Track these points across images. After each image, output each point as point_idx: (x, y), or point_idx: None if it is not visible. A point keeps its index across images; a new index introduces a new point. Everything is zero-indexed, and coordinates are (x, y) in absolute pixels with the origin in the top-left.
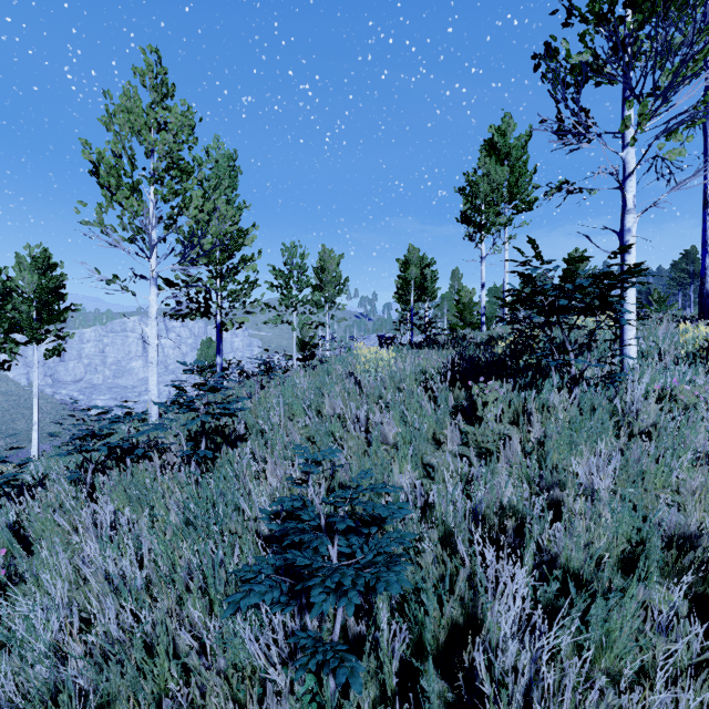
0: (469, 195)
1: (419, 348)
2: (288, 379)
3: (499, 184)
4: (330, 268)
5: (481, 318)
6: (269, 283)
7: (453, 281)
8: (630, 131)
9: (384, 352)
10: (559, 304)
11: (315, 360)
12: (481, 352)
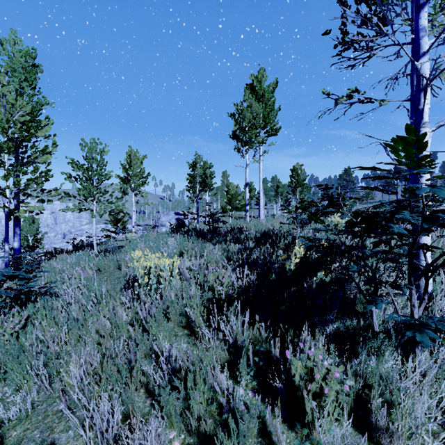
0: (238, 119)
1: (203, 237)
2: (42, 299)
3: (257, 114)
4: (135, 165)
5: (246, 207)
6: (67, 174)
7: (224, 179)
8: (426, 40)
9: (167, 262)
10: (395, 231)
11: (116, 241)
12: (262, 253)
